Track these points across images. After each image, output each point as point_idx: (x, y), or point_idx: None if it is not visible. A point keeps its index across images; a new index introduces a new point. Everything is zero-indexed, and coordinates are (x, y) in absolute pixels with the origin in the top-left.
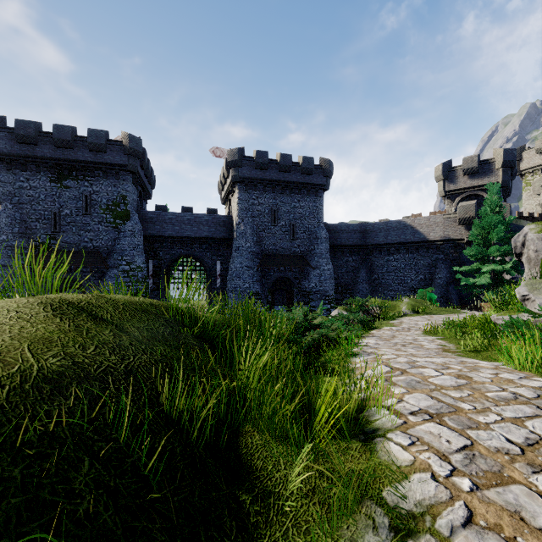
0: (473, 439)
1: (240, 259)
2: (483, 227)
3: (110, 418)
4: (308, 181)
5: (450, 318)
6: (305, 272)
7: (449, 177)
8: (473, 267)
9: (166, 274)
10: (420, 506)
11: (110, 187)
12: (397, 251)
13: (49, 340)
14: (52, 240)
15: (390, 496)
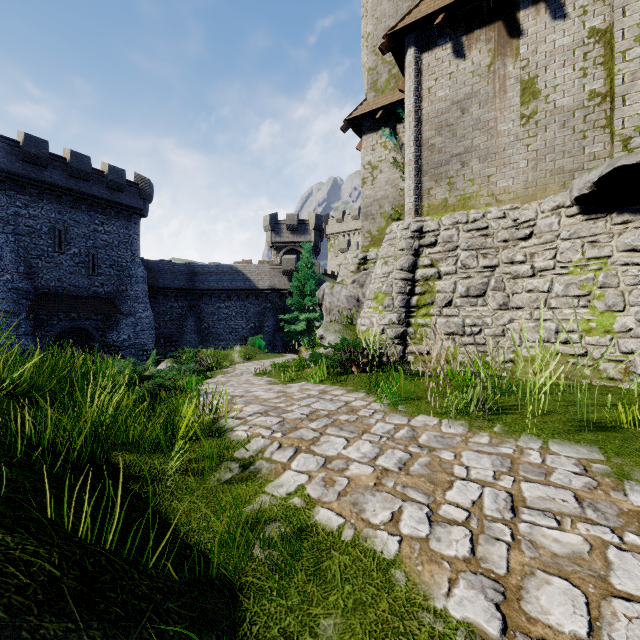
0: (285, 417)
1: None
2: (301, 280)
3: None
4: (118, 200)
5: (276, 361)
6: (112, 320)
7: (275, 229)
8: (294, 315)
9: None
10: (256, 451)
11: None
12: (229, 298)
13: None
14: None
15: (239, 454)
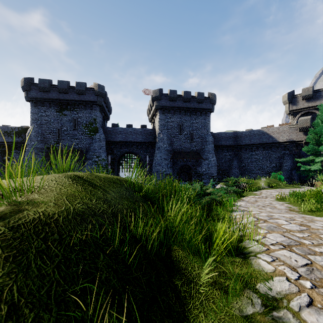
0: (312, 260)
1: (160, 154)
2: (316, 133)
3: (108, 235)
4: (201, 107)
5: (294, 190)
6: (199, 162)
7: (292, 101)
8: (309, 158)
9: (117, 163)
10: (280, 294)
11: (87, 114)
12: (257, 149)
13: (74, 195)
14: (57, 144)
15: (261, 288)
